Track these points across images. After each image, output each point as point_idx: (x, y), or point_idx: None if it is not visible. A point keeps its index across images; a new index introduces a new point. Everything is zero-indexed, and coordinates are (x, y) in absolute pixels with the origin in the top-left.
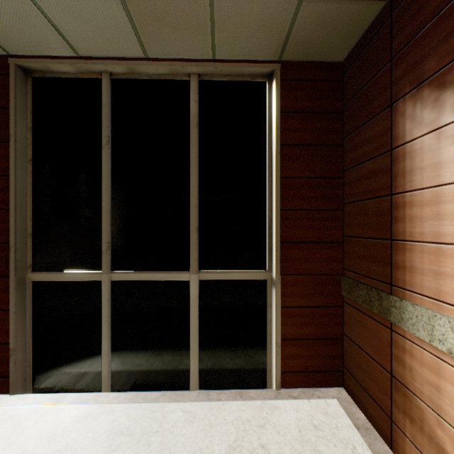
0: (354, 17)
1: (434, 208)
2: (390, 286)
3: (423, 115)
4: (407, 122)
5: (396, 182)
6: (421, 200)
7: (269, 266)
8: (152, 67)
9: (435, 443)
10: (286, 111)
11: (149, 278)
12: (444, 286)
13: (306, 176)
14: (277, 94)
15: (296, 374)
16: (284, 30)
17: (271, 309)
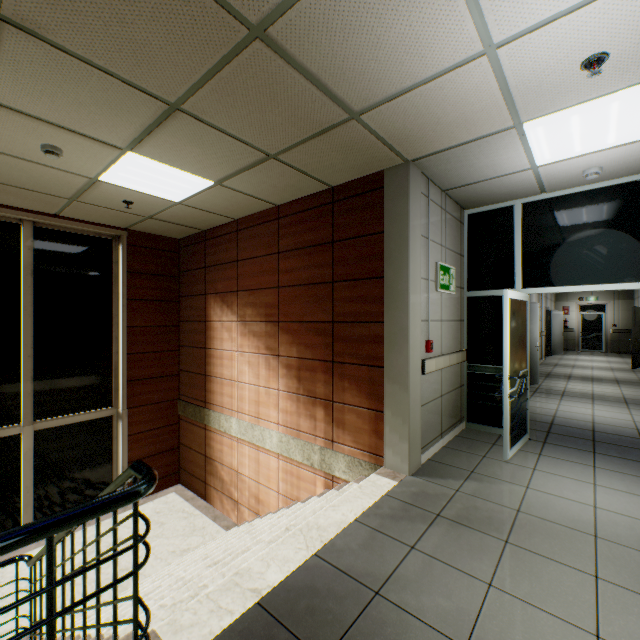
0: (185, 229)
1: (221, 360)
2: (205, 403)
3: (218, 311)
4: (212, 310)
5: (208, 342)
6: (217, 355)
7: (116, 403)
8: None
9: (222, 479)
10: (133, 271)
11: None
12: (224, 400)
13: (150, 325)
14: (124, 257)
15: None
16: (133, 221)
17: (118, 440)
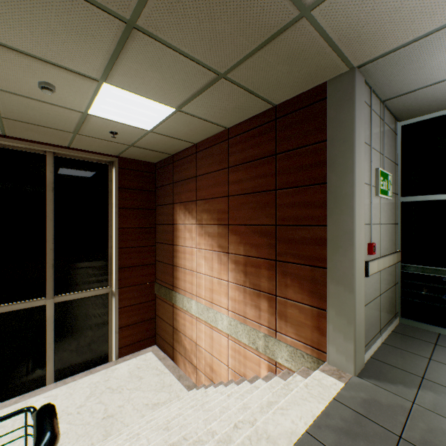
0: (158, 155)
1: (184, 255)
2: (173, 287)
3: (182, 216)
4: (178, 215)
5: (175, 240)
6: (181, 250)
7: (110, 283)
8: (10, 142)
9: (184, 347)
10: (122, 187)
11: (3, 310)
12: (186, 285)
13: (135, 227)
14: (116, 176)
15: (129, 346)
16: (121, 150)
17: (112, 311)
